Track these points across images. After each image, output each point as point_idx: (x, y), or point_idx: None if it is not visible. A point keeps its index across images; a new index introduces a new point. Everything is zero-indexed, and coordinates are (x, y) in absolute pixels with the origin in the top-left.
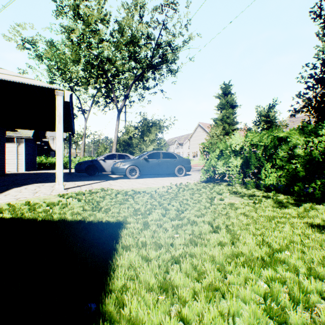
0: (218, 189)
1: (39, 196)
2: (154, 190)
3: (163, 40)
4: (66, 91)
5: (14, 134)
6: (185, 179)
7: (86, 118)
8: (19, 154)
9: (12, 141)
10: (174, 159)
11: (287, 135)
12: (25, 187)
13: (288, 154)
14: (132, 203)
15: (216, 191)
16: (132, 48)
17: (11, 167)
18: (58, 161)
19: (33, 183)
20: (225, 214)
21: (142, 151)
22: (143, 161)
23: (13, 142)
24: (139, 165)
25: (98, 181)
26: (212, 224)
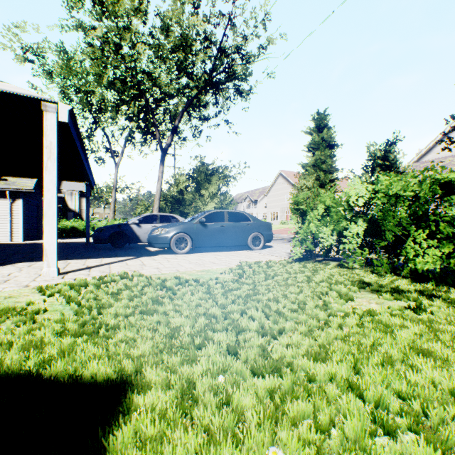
0: (327, 275)
1: (3, 290)
2: (214, 277)
3: (229, 46)
4: (61, 103)
5: (7, 186)
6: (264, 253)
7: (117, 163)
8: (14, 215)
9: (3, 196)
10: (246, 223)
11: None
12: None
13: None
14: (168, 312)
15: (326, 280)
16: (183, 54)
17: (2, 235)
18: (47, 225)
19: (17, 262)
20: (372, 344)
21: (198, 211)
22: (198, 226)
23: (5, 198)
24: (192, 233)
25: (125, 258)
26: (361, 392)
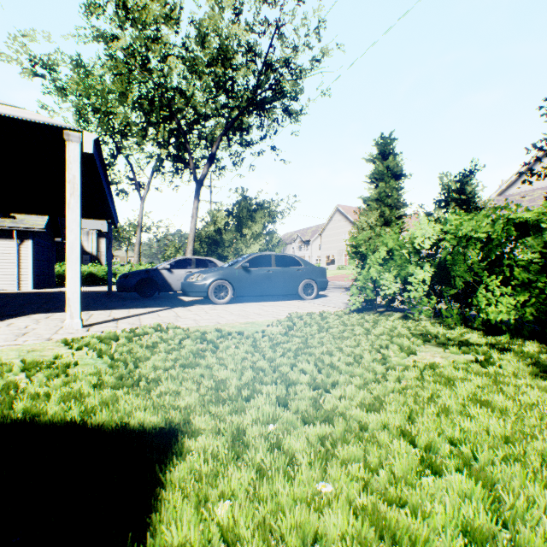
0: (388, 328)
1: (23, 343)
2: (260, 329)
3: (277, 58)
4: (86, 132)
5: (13, 224)
6: (318, 304)
7: (143, 197)
8: (22, 258)
9: (9, 237)
10: (297, 268)
11: (540, 216)
12: (10, 322)
13: (541, 256)
14: (211, 365)
15: (387, 333)
16: (222, 69)
17: (8, 283)
18: (69, 271)
19: (32, 313)
20: (430, 397)
21: (239, 254)
22: (240, 272)
23: (12, 238)
24: (233, 279)
25: (156, 309)
26: (413, 438)
